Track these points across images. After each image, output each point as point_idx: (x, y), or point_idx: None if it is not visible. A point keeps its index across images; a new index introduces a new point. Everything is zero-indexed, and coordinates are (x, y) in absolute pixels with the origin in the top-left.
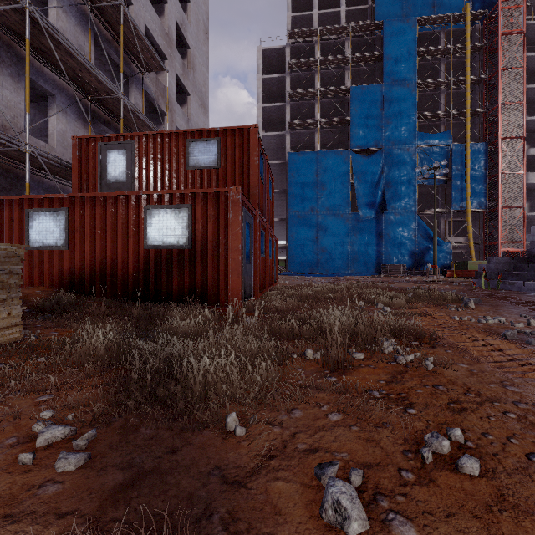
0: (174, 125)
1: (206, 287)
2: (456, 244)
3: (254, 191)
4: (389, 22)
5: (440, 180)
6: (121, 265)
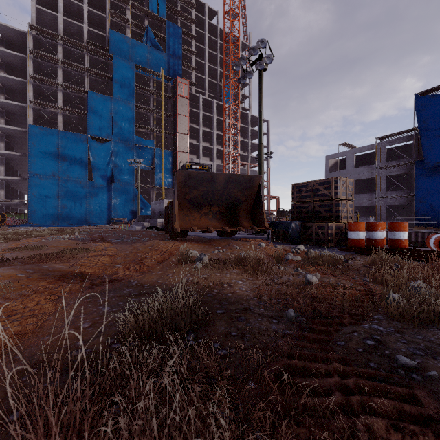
0: None
1: None
2: None
3: None
4: (116, 57)
5: (149, 167)
6: None
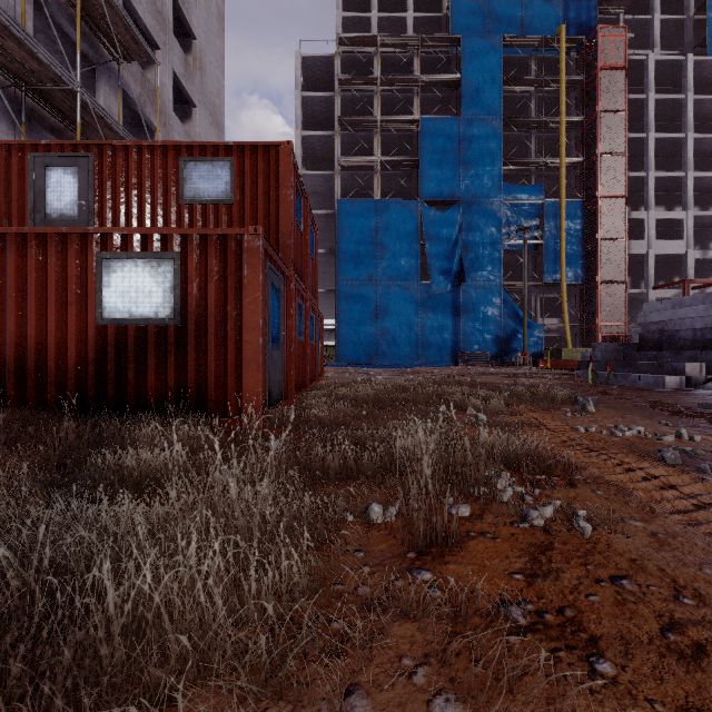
0: None
1: (204, 389)
2: (548, 327)
3: (287, 240)
4: (468, 37)
5: (531, 245)
6: (55, 352)
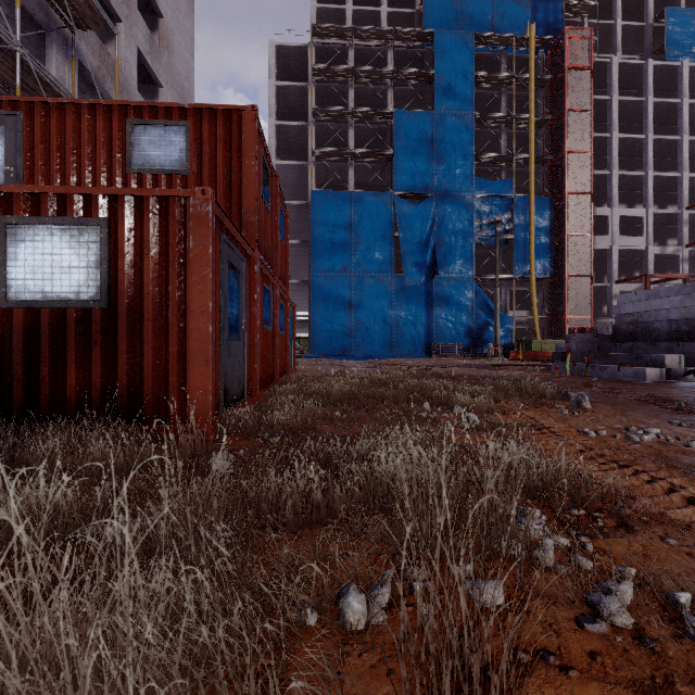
0: None
1: (139, 387)
2: (518, 319)
3: (251, 217)
4: (441, 33)
5: (501, 239)
6: None
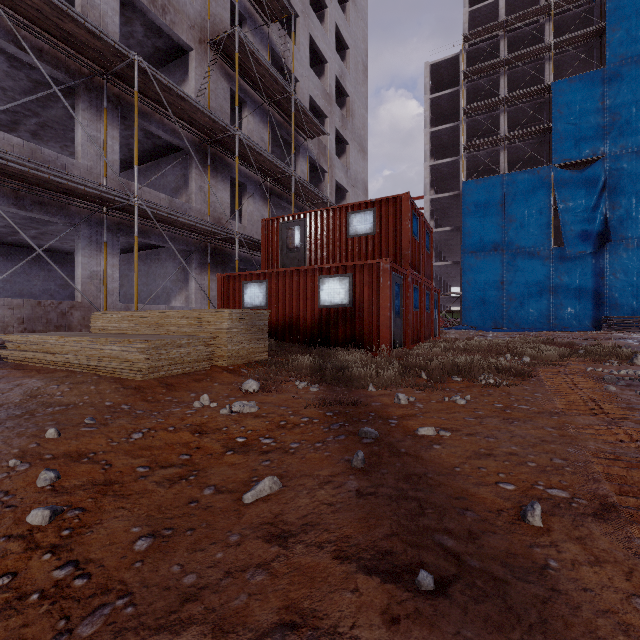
0: (333, 180)
1: (362, 337)
2: None
3: (406, 252)
4: None
5: None
6: (302, 320)
